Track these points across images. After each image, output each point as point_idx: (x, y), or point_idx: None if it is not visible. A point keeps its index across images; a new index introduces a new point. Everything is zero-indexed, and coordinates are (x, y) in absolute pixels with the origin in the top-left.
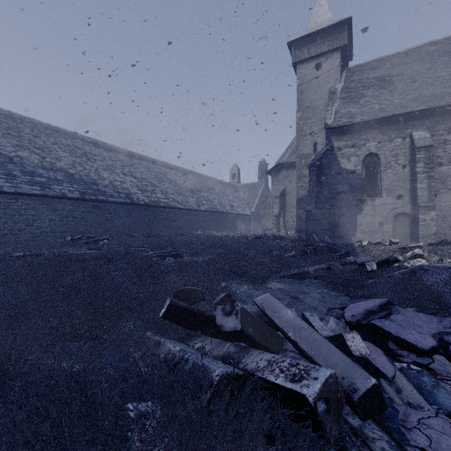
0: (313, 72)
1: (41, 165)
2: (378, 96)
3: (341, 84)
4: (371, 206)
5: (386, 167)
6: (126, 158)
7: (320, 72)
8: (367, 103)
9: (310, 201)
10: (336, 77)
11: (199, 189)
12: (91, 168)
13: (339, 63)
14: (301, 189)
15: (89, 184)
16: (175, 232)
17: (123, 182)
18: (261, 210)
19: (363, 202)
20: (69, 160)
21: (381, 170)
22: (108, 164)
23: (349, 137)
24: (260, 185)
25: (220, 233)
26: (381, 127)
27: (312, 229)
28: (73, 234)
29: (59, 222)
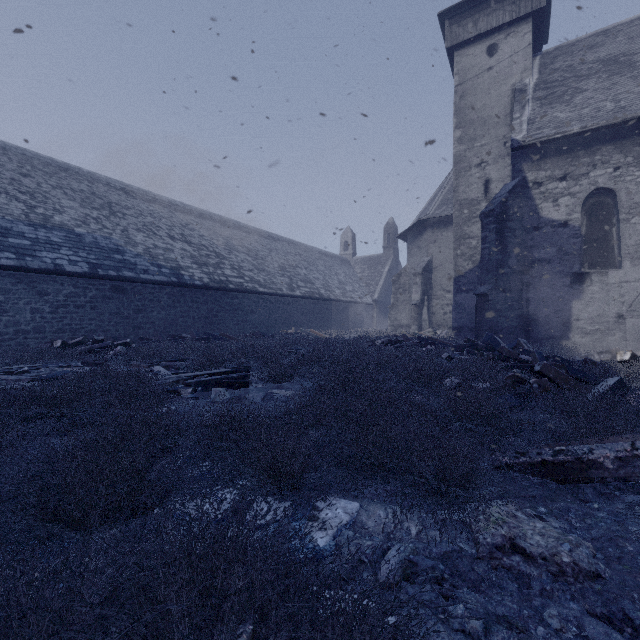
0: (484, 61)
1: (24, 219)
2: (610, 87)
3: (533, 77)
4: (599, 284)
5: (630, 213)
6: (178, 214)
7: (495, 60)
8: (588, 101)
9: (484, 277)
10: (525, 65)
11: (293, 263)
12: (116, 227)
13: (530, 41)
14: (463, 258)
15: (109, 251)
16: (252, 332)
17: (169, 249)
18: (388, 296)
19: (585, 278)
20: (78, 213)
21: (620, 218)
22: (147, 222)
23: (557, 162)
24: (386, 259)
25: (325, 332)
26: (620, 140)
27: (489, 326)
28: (77, 334)
29: (50, 314)
